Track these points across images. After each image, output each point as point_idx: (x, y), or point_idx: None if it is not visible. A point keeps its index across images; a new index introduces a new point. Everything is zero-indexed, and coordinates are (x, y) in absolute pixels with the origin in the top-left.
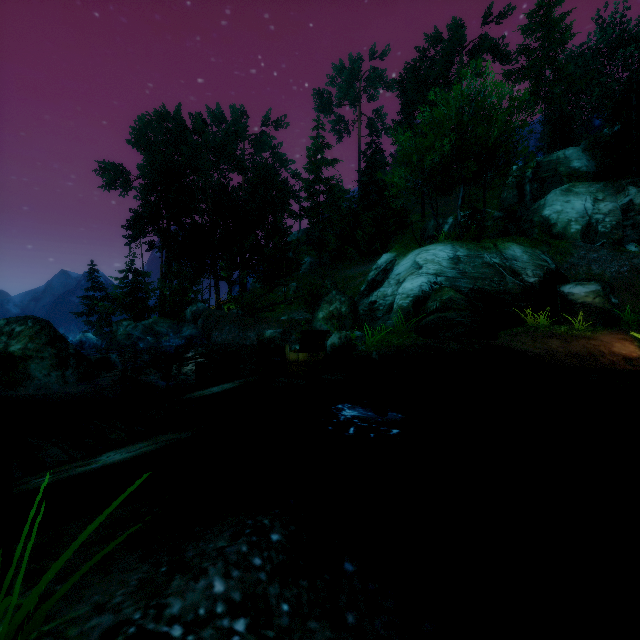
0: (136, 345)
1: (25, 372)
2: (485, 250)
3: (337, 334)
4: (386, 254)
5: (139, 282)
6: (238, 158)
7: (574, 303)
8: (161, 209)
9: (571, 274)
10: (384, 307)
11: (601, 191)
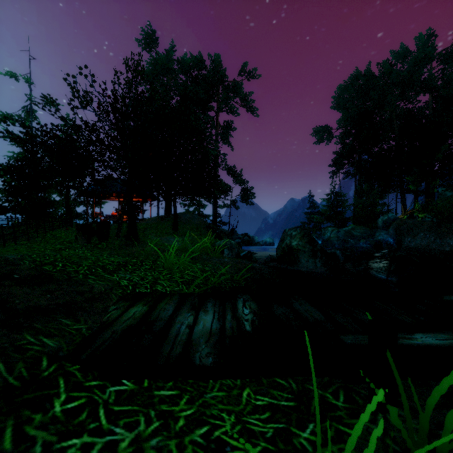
0: (343, 245)
1: (297, 257)
2: None
3: None
4: None
5: (338, 201)
6: (426, 80)
7: None
8: (355, 146)
9: None
10: None
11: None
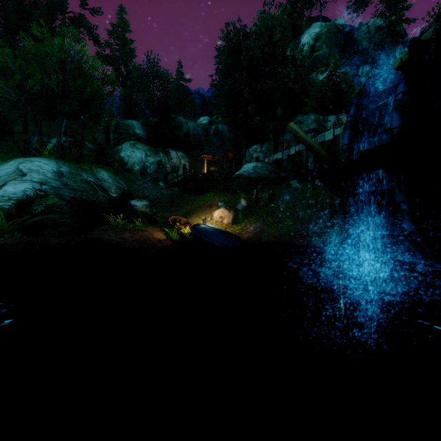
0: None
1: None
2: (84, 170)
3: None
4: None
5: None
6: None
7: (137, 211)
8: None
9: (135, 194)
10: None
11: (149, 151)
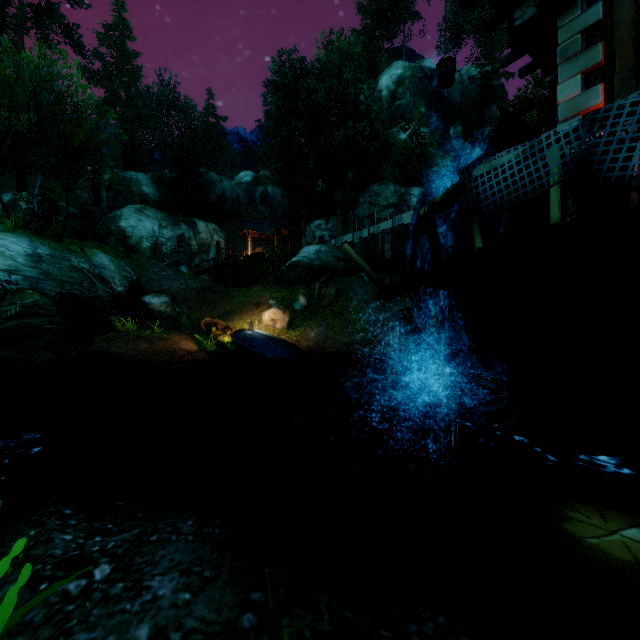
0: None
1: None
2: (73, 253)
3: None
4: None
5: None
6: None
7: (153, 311)
8: None
9: (149, 286)
10: None
11: (165, 220)
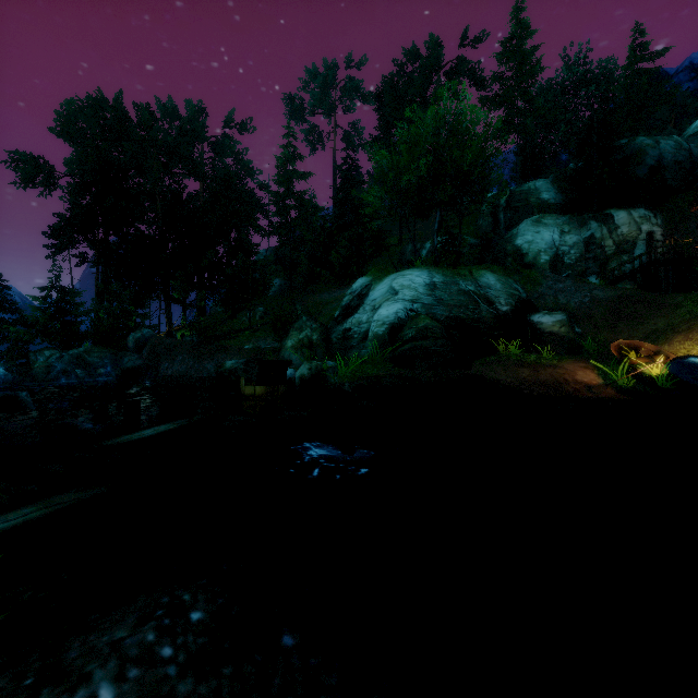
0: (59, 380)
1: None
2: (461, 277)
3: (307, 364)
4: (362, 278)
5: (67, 303)
6: (195, 161)
7: (543, 332)
8: (96, 215)
9: (540, 304)
10: (359, 335)
11: (567, 224)
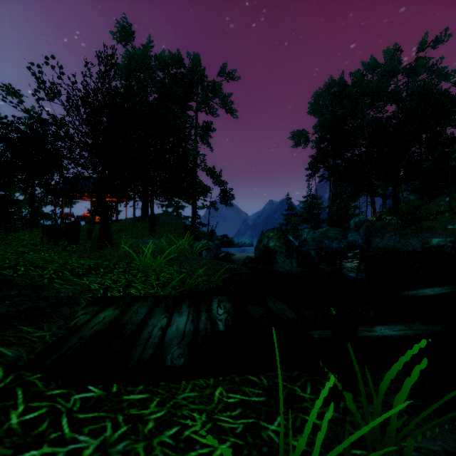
0: (318, 245)
1: (274, 258)
2: None
3: None
4: None
5: (314, 203)
6: (393, 91)
7: None
8: (330, 151)
9: None
10: None
11: None
